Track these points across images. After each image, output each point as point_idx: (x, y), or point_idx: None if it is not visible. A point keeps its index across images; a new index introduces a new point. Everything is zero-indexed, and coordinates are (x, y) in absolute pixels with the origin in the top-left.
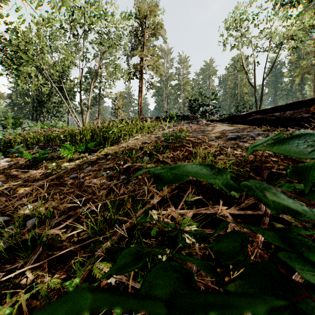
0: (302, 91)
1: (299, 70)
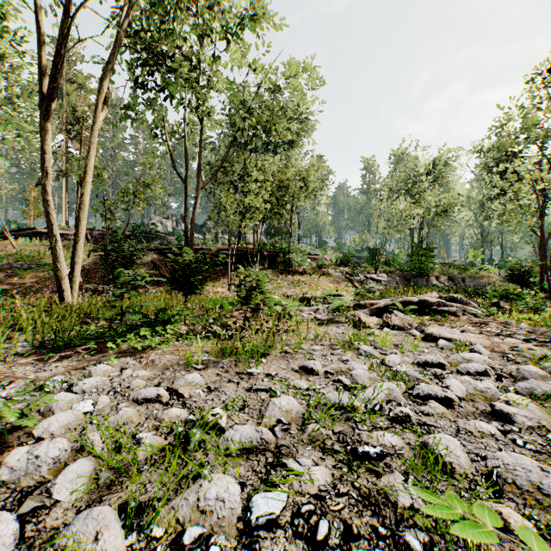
0: None
1: None
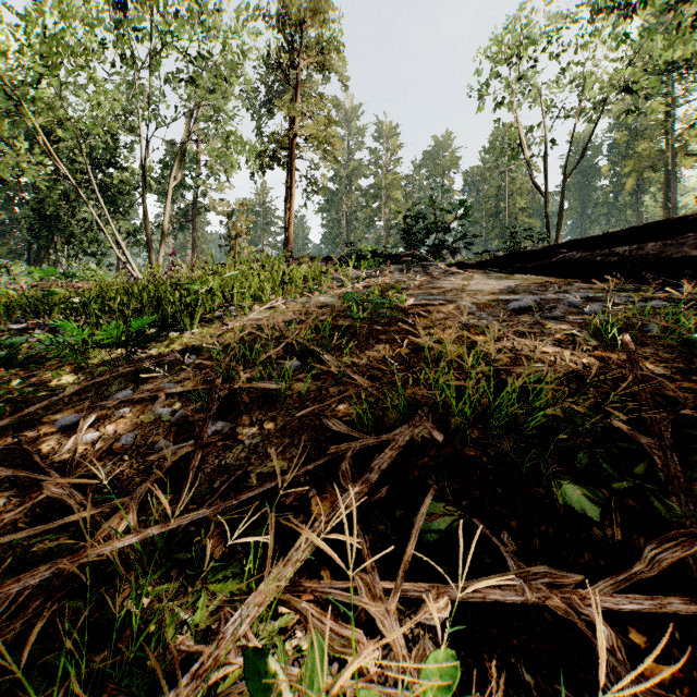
0: (639, 208)
1: (635, 162)
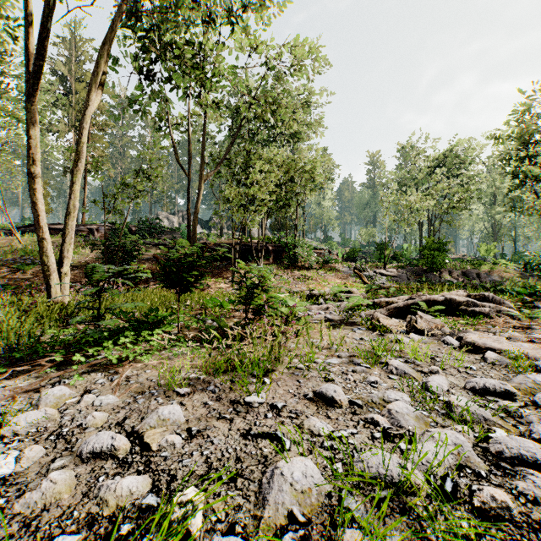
0: None
1: None
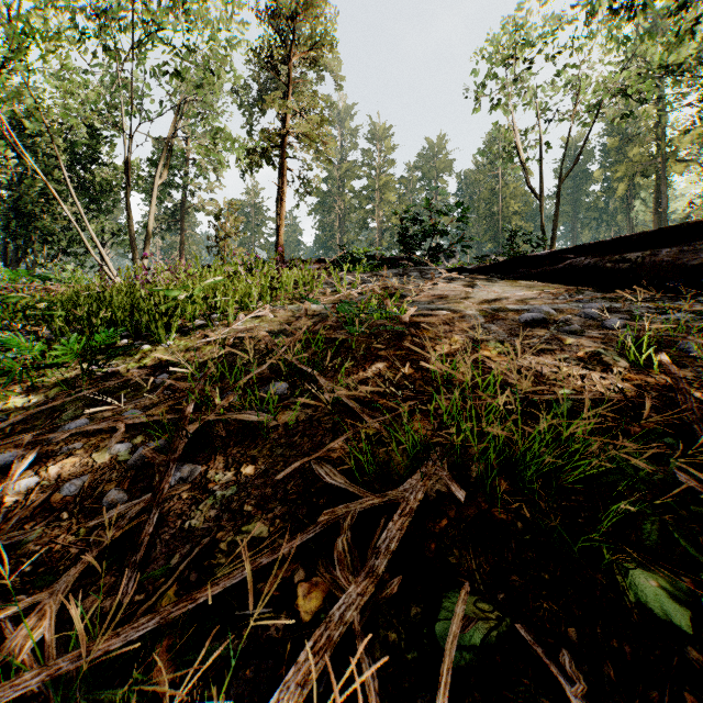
0: (630, 213)
1: (627, 167)
